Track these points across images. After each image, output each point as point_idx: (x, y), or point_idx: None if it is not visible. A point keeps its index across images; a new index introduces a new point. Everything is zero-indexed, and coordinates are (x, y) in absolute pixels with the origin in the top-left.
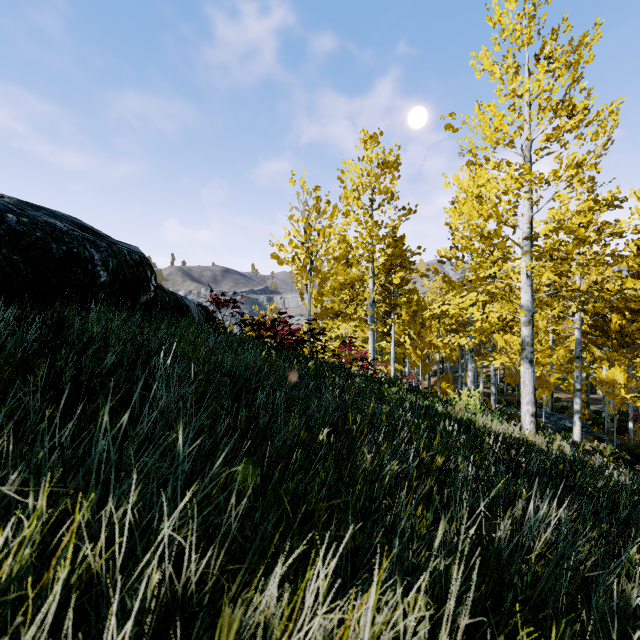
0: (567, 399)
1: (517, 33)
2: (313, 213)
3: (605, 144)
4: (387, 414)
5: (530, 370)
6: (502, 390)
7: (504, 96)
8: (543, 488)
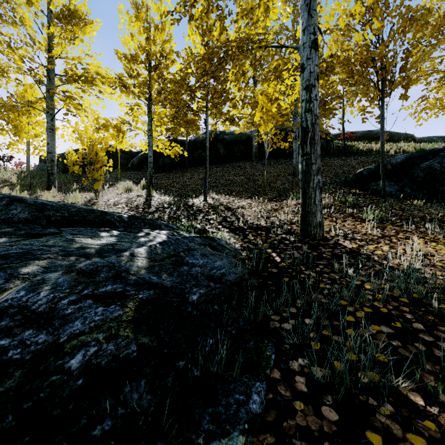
0: None
1: None
2: None
3: None
4: None
5: None
6: None
7: None
8: None
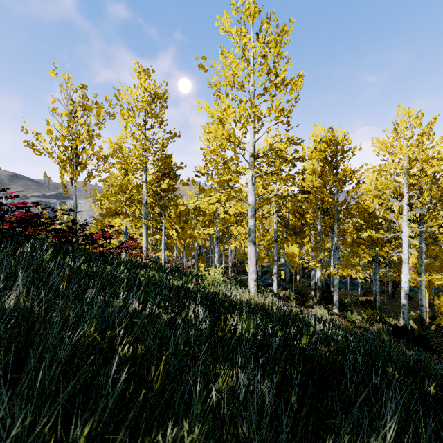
0: (267, 266)
1: (247, 5)
2: (78, 109)
3: (296, 97)
4: (119, 311)
5: (254, 249)
6: (235, 264)
7: (239, 47)
8: (298, 394)
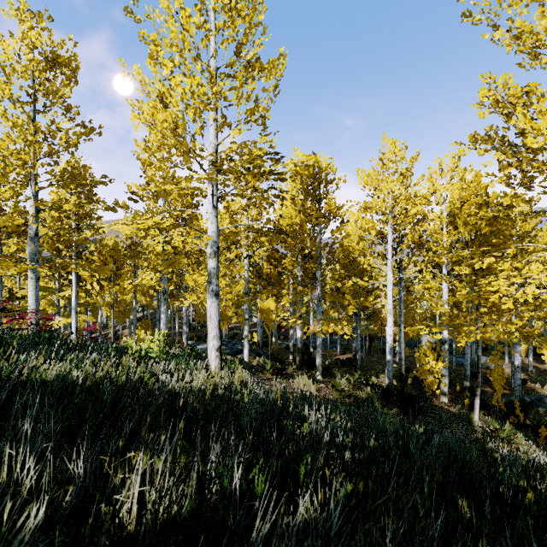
0: (237, 327)
1: None
2: None
3: (276, 86)
4: None
5: (216, 303)
6: (194, 328)
7: None
8: None
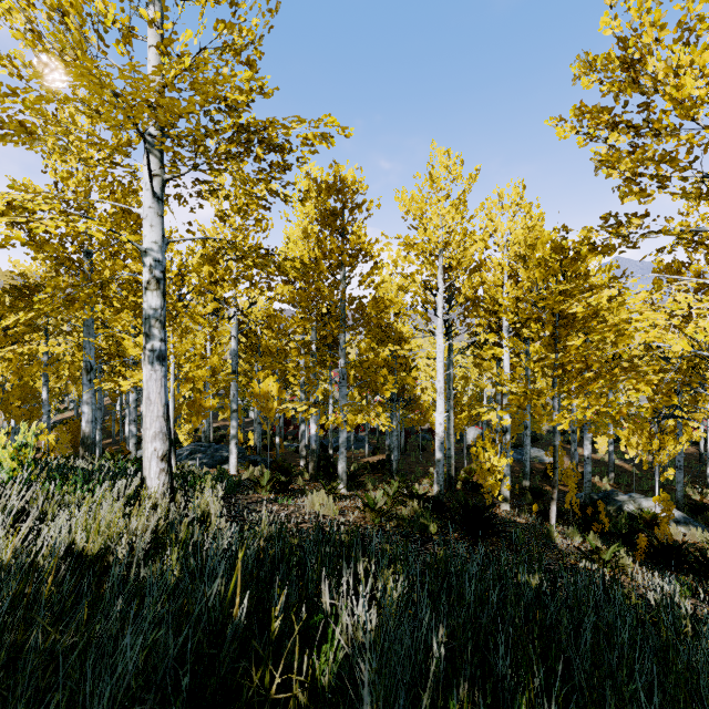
0: (226, 427)
1: None
2: None
3: None
4: None
5: (160, 374)
6: None
7: None
8: None
